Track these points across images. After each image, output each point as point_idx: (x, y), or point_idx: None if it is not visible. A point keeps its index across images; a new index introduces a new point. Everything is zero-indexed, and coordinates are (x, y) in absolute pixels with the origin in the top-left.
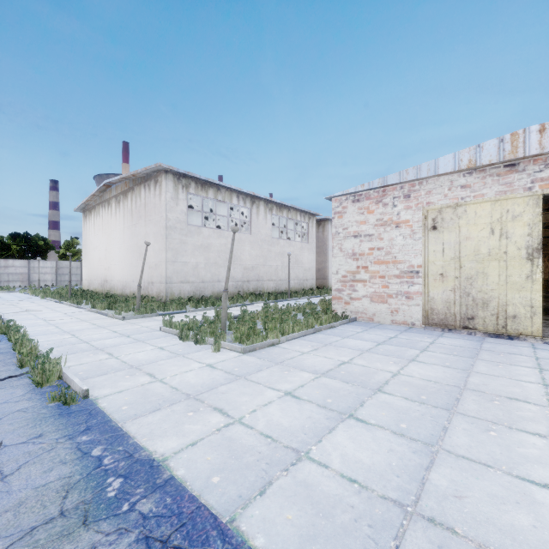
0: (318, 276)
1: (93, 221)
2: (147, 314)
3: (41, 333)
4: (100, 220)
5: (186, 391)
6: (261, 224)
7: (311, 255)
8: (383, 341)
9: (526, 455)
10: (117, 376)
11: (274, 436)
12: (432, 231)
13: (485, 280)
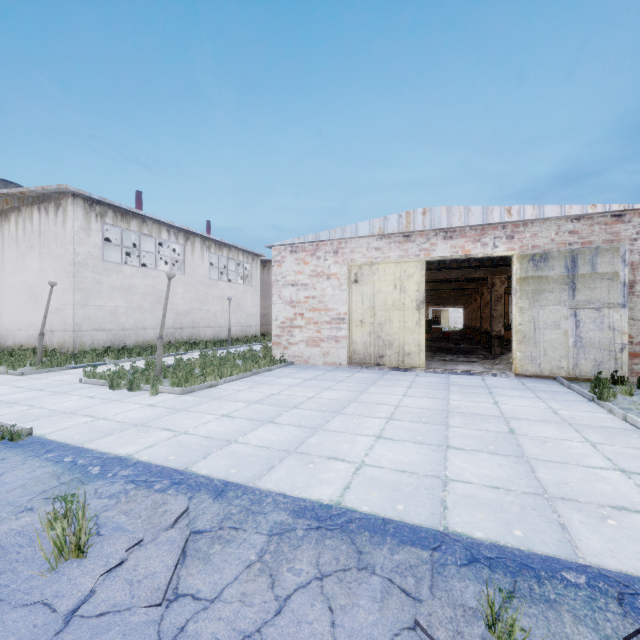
0: (263, 322)
1: None
2: (54, 368)
3: None
4: None
5: (133, 422)
6: (197, 263)
7: (255, 299)
8: (310, 378)
9: (365, 426)
10: (52, 420)
11: (212, 436)
12: (355, 284)
13: (391, 326)
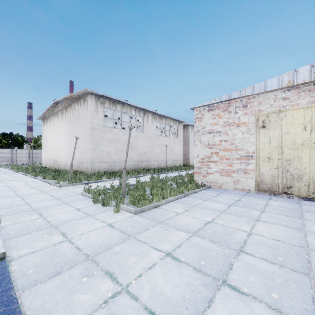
0: (184, 158)
1: (48, 125)
2: (76, 183)
3: (1, 197)
4: (52, 125)
5: (87, 252)
6: (149, 127)
7: (180, 145)
8: (232, 204)
9: None
10: (37, 235)
11: (157, 311)
12: (262, 129)
13: (300, 162)
